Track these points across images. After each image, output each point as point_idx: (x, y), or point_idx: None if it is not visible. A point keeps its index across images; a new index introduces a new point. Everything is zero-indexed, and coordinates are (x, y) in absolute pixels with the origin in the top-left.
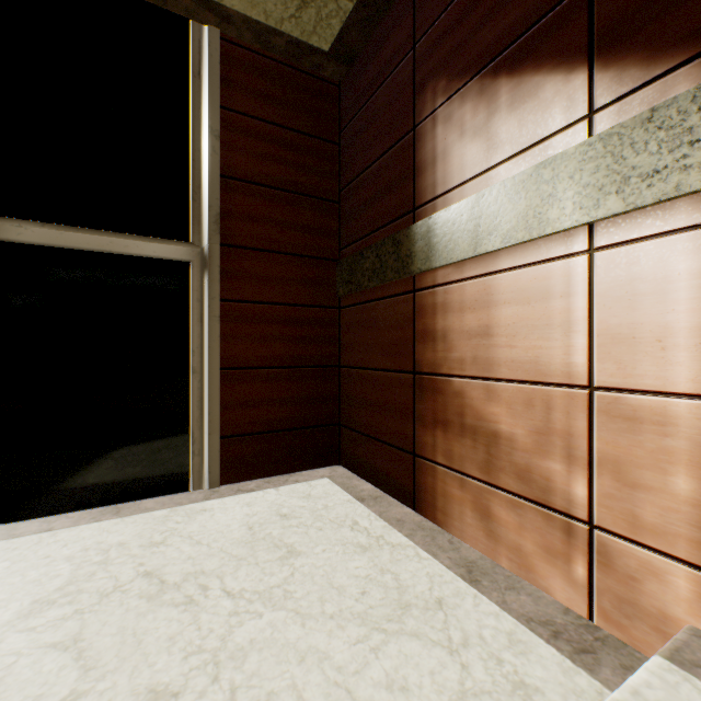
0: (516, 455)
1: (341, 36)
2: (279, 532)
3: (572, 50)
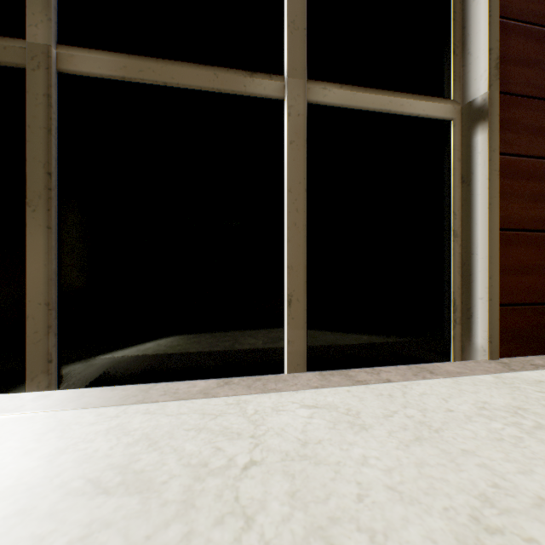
0: None
1: None
2: None
3: None
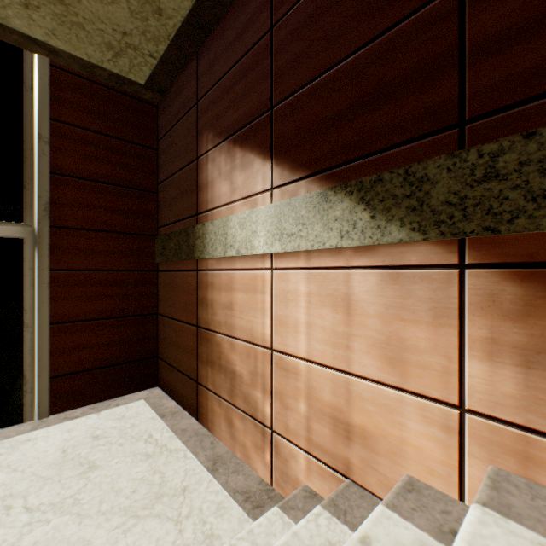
0: (243, 386)
1: (152, 77)
2: (87, 452)
3: (265, 147)
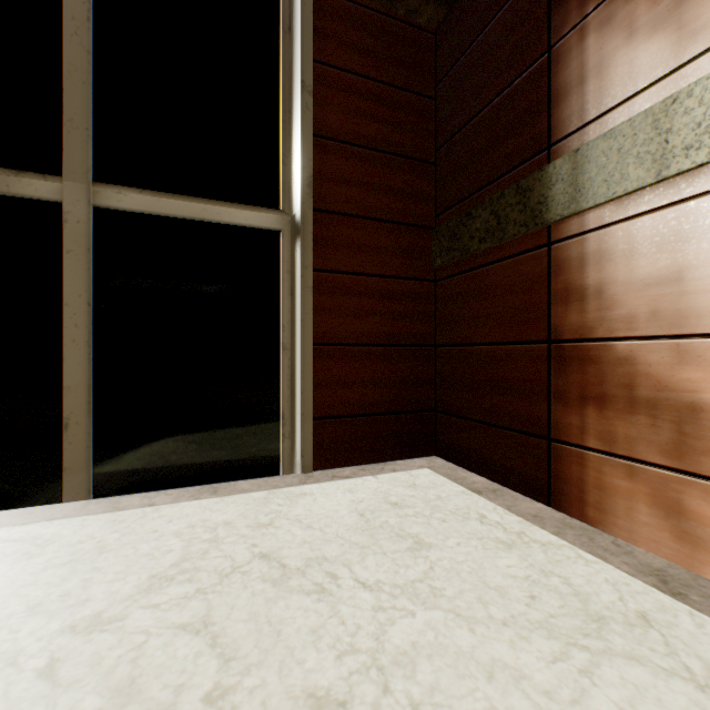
0: None
1: None
2: (397, 521)
3: None
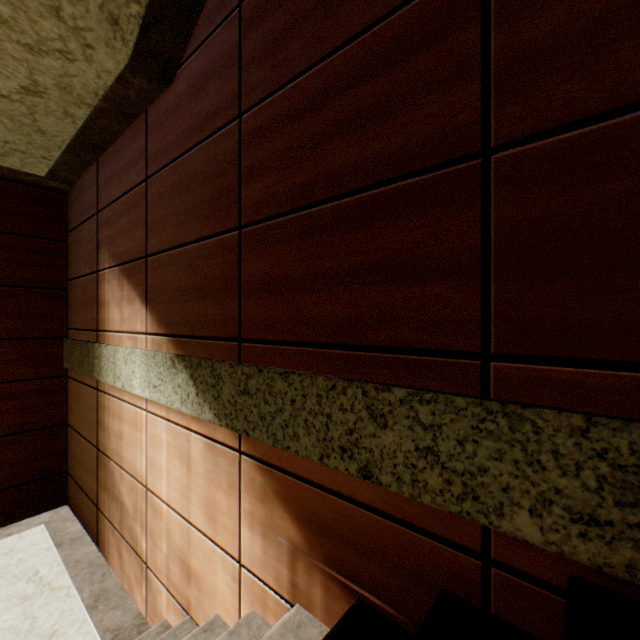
0: (129, 519)
1: (53, 172)
2: None
3: (143, 291)
